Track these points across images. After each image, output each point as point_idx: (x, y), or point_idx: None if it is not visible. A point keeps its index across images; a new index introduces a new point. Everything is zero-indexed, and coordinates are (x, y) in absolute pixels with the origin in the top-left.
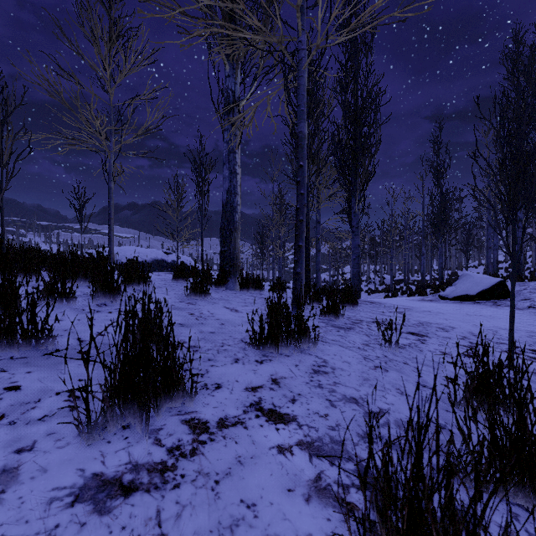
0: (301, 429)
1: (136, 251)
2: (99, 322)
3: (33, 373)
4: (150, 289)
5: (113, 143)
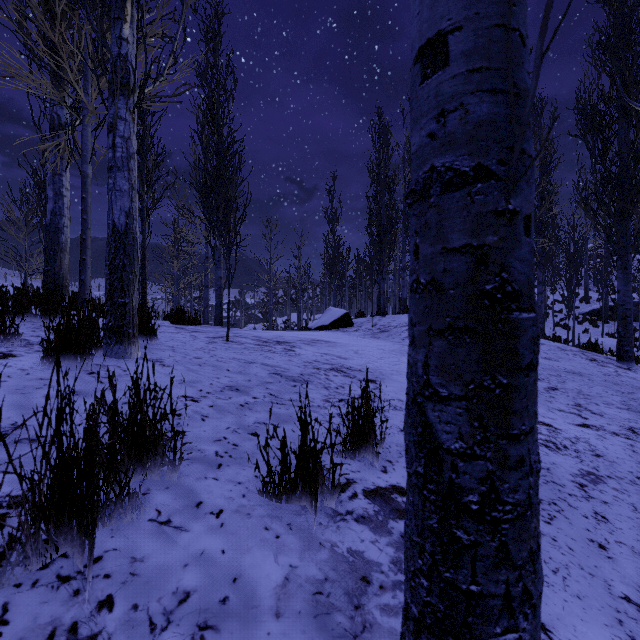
0: None
1: None
2: None
3: None
4: None
5: None
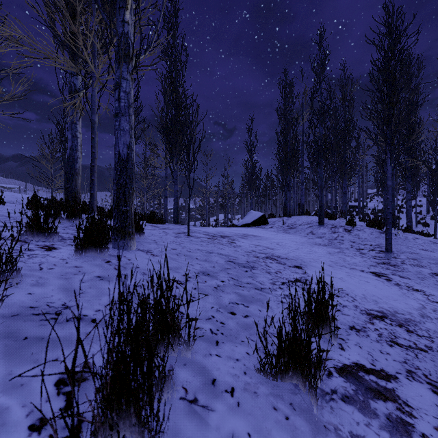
0: None
1: (14, 196)
2: None
3: None
4: (2, 205)
5: None
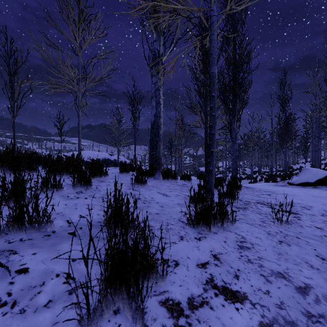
0: (255, 308)
1: (93, 154)
2: (79, 206)
3: (37, 254)
4: (107, 179)
5: (81, 86)
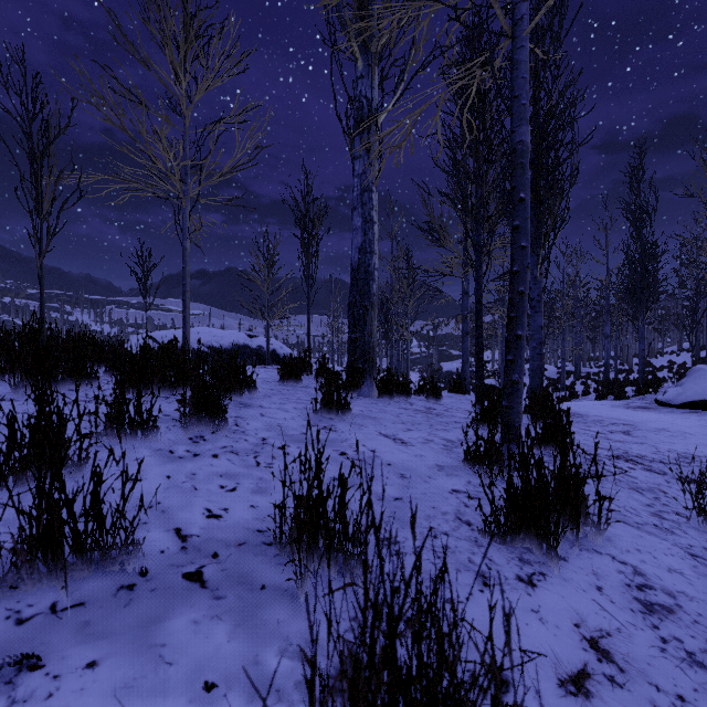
0: None
1: (212, 334)
2: (202, 480)
3: (101, 666)
4: (256, 400)
5: (190, 185)
